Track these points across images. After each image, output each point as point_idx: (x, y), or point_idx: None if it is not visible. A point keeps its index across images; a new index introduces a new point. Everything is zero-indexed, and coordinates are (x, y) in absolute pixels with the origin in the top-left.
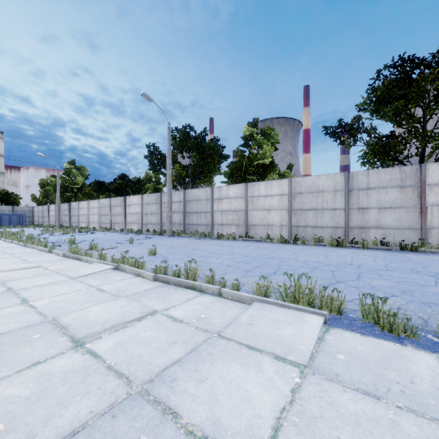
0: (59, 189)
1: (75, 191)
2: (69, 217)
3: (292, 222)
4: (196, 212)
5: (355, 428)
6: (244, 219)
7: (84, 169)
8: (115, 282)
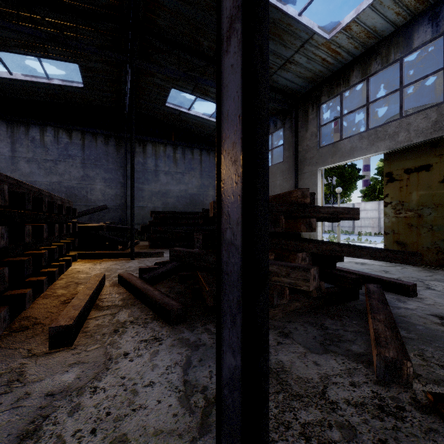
0: None
1: None
2: None
3: None
4: None
5: None
6: (377, 223)
7: None
8: None
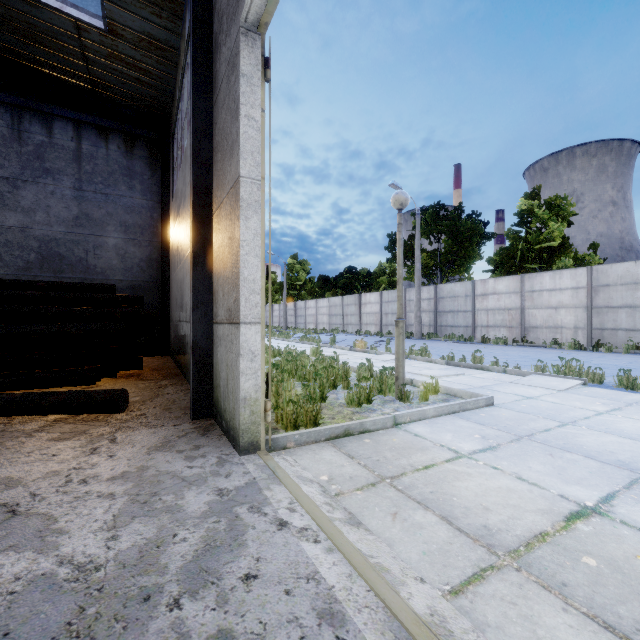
0: (285, 288)
1: (297, 289)
2: (295, 317)
3: (593, 324)
4: (451, 311)
5: (576, 398)
6: (519, 319)
7: (306, 263)
8: (418, 364)
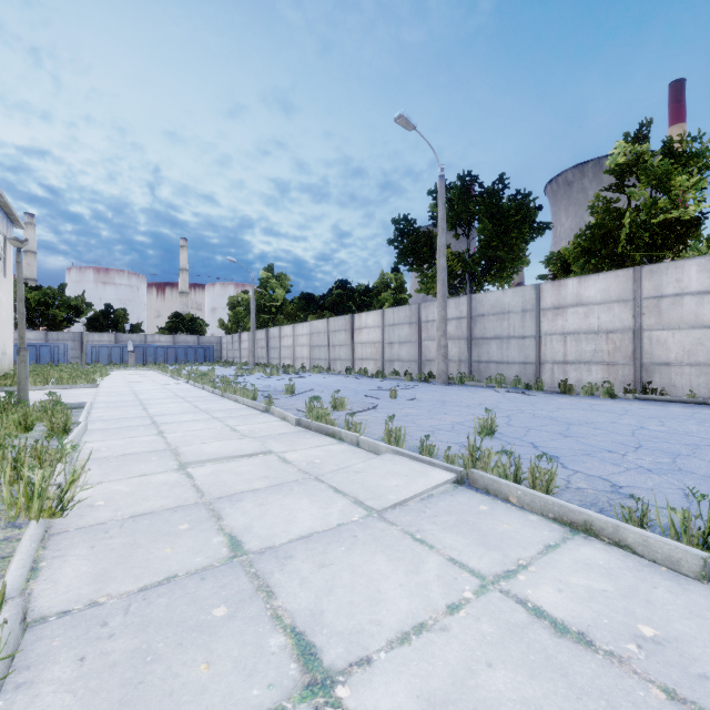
0: (254, 309)
1: (273, 312)
2: (267, 350)
3: None
4: (497, 337)
5: None
6: (630, 349)
7: (285, 277)
8: (545, 565)
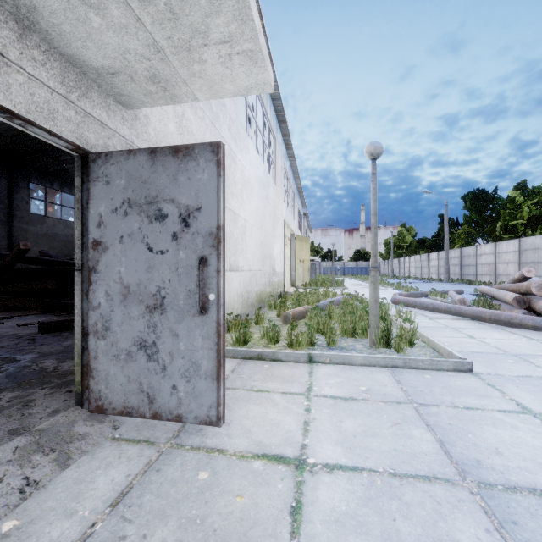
0: (392, 249)
1: (405, 248)
2: (399, 269)
3: None
4: (467, 265)
5: None
6: (494, 270)
7: (412, 229)
8: None
